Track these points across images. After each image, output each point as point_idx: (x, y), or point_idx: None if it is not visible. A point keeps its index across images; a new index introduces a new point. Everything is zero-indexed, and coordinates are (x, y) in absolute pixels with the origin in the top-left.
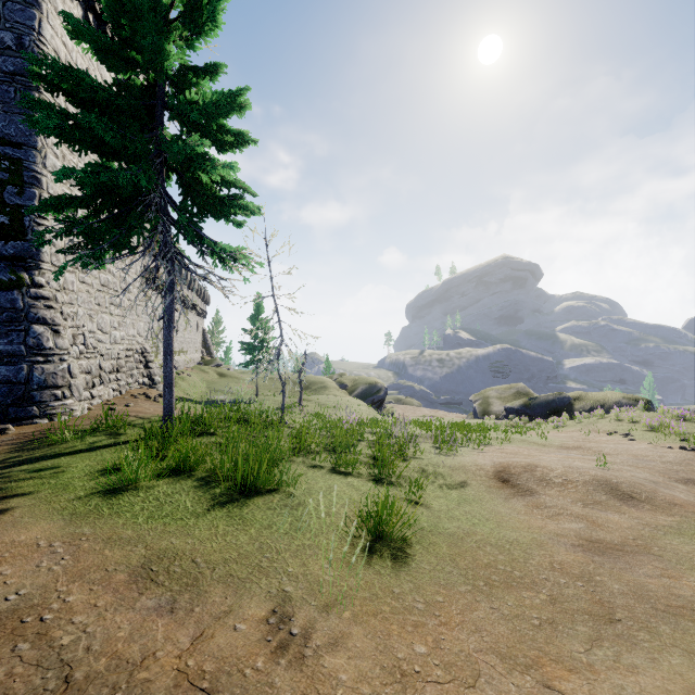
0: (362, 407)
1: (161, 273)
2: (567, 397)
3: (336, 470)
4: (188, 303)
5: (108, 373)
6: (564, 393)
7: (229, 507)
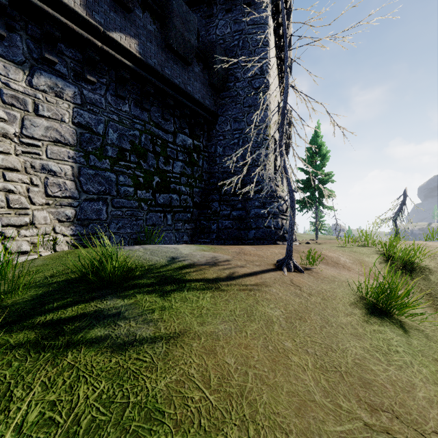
0: None
1: None
2: None
3: None
4: None
5: None
6: None
7: None
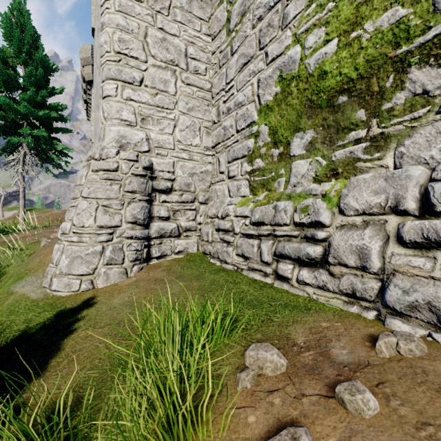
0: None
1: None
2: None
3: None
4: None
5: None
6: None
7: None
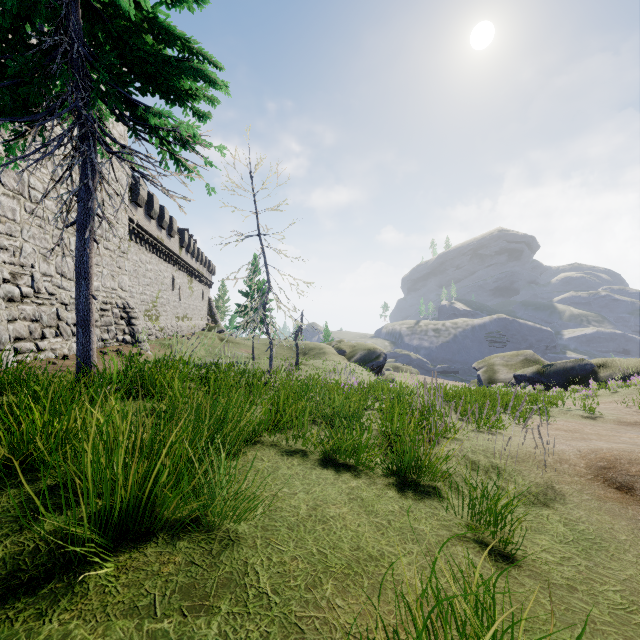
0: (361, 372)
1: (161, 237)
2: (589, 365)
3: (329, 461)
4: (192, 271)
5: (71, 324)
6: (585, 360)
7: (14, 606)
